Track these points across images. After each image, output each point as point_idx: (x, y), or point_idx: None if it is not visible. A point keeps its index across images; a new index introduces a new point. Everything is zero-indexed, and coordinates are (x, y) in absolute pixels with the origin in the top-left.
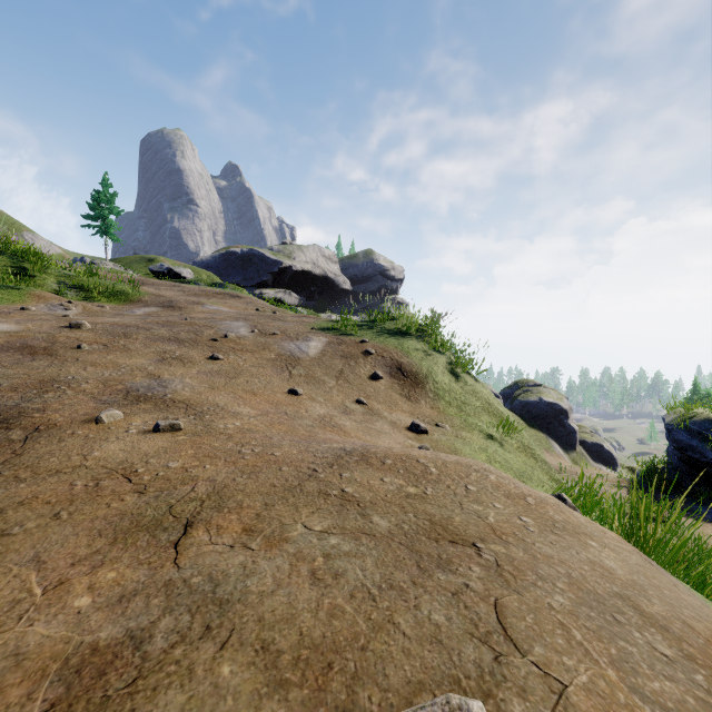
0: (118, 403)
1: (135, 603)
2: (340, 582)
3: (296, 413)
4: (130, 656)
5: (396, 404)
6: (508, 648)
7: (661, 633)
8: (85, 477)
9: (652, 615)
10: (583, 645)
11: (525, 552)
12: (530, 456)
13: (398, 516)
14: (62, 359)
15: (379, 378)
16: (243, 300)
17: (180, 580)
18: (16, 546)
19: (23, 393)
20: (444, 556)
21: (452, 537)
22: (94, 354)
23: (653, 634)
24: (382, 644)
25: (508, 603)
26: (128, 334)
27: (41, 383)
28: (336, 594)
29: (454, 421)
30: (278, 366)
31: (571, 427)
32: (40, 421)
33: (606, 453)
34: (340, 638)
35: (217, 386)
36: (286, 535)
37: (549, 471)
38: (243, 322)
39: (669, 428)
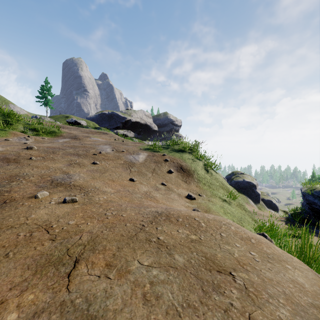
0: (47, 187)
1: (42, 318)
2: (160, 302)
3: (133, 190)
4: None
5: (180, 185)
6: None
7: None
8: (25, 230)
9: None
10: None
11: (258, 277)
12: (242, 209)
13: (188, 254)
14: (22, 165)
15: (172, 172)
16: (108, 135)
17: (69, 301)
18: None
19: (1, 182)
20: (215, 282)
21: (218, 268)
22: (37, 162)
23: None
24: None
25: (256, 317)
26: (54, 152)
27: (10, 177)
28: (158, 311)
29: (207, 192)
30: (125, 167)
31: (257, 193)
32: (7, 197)
33: (273, 204)
34: None
35: (95, 177)
36: (129, 268)
37: (251, 216)
38: (108, 145)
39: (304, 194)
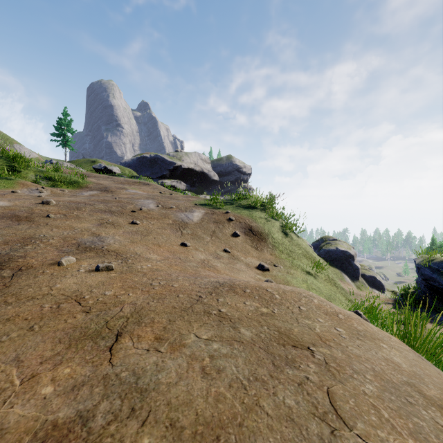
0: (72, 252)
1: (83, 391)
2: (222, 376)
3: (186, 258)
4: (79, 431)
5: (249, 252)
6: (340, 424)
7: (439, 411)
8: (50, 302)
9: (431, 397)
10: (390, 421)
11: (342, 353)
12: (333, 285)
13: (257, 328)
14: (37, 224)
15: (238, 236)
16: (151, 187)
17: (113, 374)
18: (3, 350)
19: (12, 245)
20: (289, 357)
21: (293, 343)
22: (57, 220)
23: (434, 412)
24: (252, 422)
25: (336, 391)
26: (79, 208)
27: (23, 239)
28: (219, 385)
29: (285, 262)
30: (174, 228)
31: (356, 266)
32: (22, 264)
33: (378, 282)
34: (224, 417)
35: (136, 241)
36: (184, 342)
37: (345, 294)
38: (151, 200)
39: (418, 267)
